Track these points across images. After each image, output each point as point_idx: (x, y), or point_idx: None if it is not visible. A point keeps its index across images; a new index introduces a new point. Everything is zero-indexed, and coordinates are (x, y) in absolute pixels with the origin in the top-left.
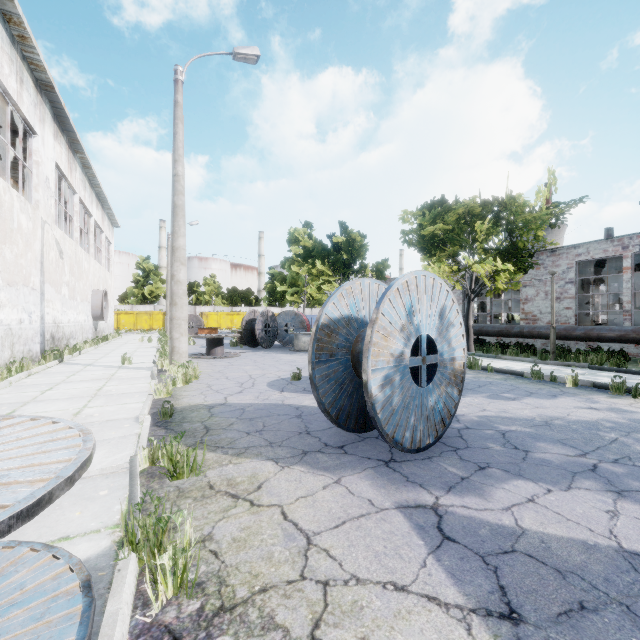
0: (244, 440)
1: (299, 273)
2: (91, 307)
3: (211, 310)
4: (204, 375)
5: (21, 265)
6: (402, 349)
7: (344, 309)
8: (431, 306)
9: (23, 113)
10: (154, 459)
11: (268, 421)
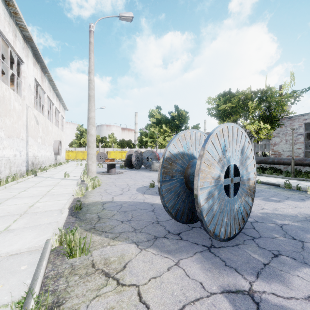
0: (119, 227)
1: (154, 131)
2: (53, 148)
3: (112, 150)
4: (104, 183)
5: (15, 127)
6: (219, 174)
7: (180, 148)
8: (236, 146)
9: (16, 52)
10: (61, 241)
11: (135, 213)
